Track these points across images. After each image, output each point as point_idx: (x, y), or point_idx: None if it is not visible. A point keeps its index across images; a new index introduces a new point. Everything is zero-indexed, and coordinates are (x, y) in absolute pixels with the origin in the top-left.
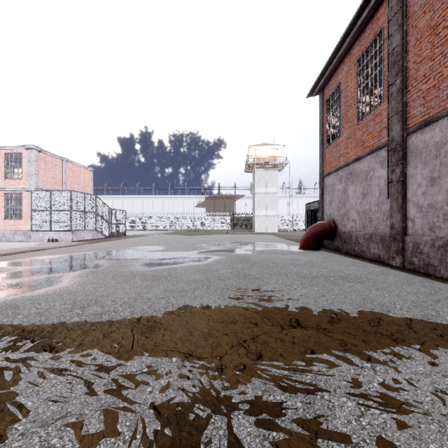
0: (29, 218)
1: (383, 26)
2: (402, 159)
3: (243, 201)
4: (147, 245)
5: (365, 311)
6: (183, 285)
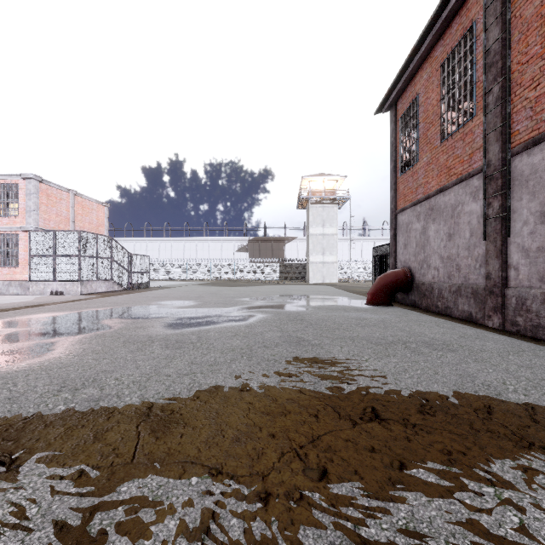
0: (27, 265)
1: (476, 18)
2: (502, 189)
3: (294, 245)
4: (174, 299)
5: (466, 394)
6: (215, 356)
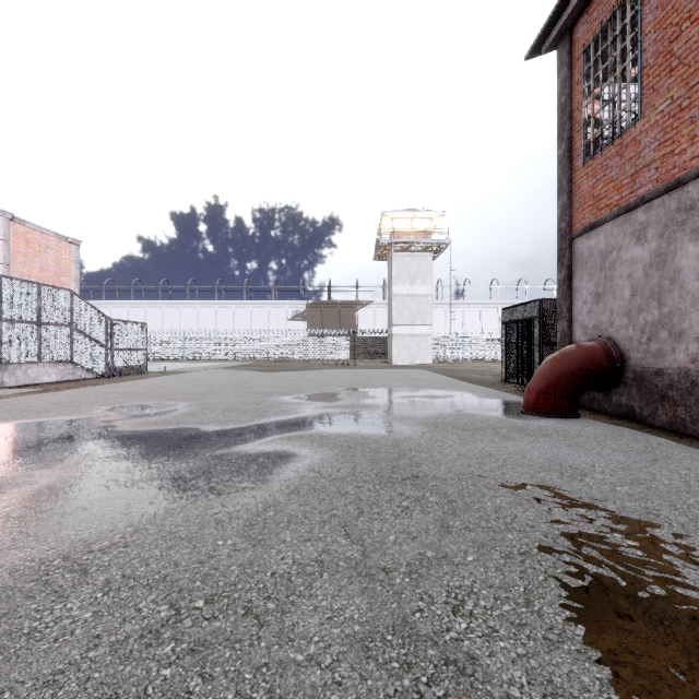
0: None
1: None
2: None
3: (370, 311)
4: (154, 399)
5: None
6: None
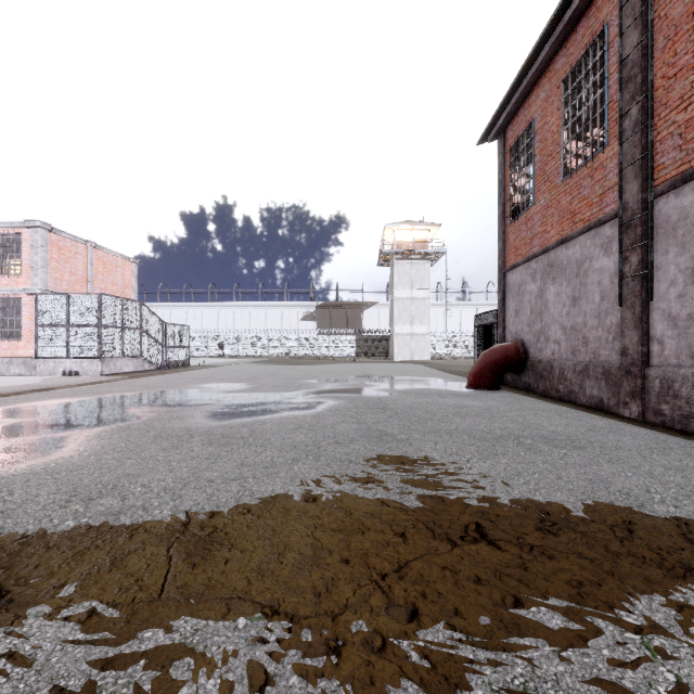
0: (33, 337)
1: (609, 20)
2: (642, 239)
3: (375, 312)
4: (221, 381)
5: (598, 505)
6: (272, 455)
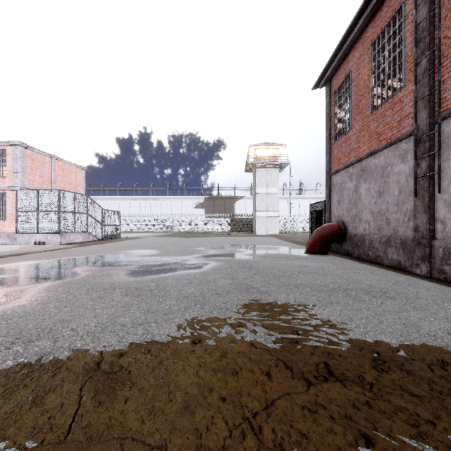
0: (14, 219)
1: (405, 0)
2: (430, 150)
3: (243, 202)
4: (140, 248)
5: (415, 346)
6: (170, 303)
